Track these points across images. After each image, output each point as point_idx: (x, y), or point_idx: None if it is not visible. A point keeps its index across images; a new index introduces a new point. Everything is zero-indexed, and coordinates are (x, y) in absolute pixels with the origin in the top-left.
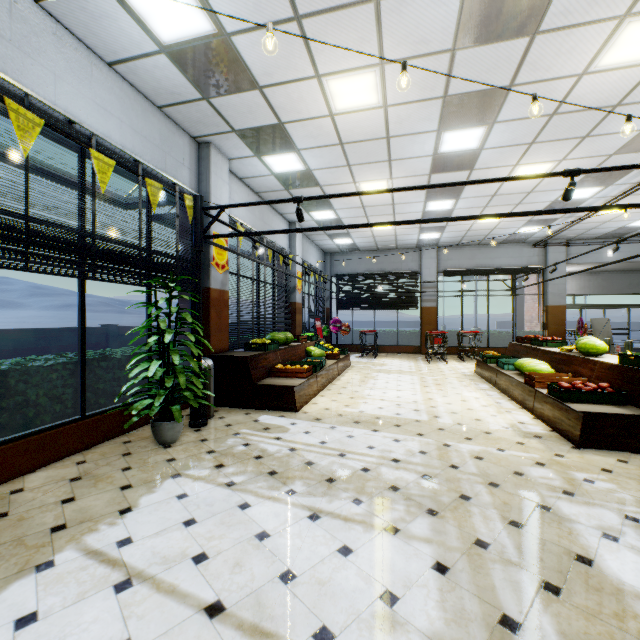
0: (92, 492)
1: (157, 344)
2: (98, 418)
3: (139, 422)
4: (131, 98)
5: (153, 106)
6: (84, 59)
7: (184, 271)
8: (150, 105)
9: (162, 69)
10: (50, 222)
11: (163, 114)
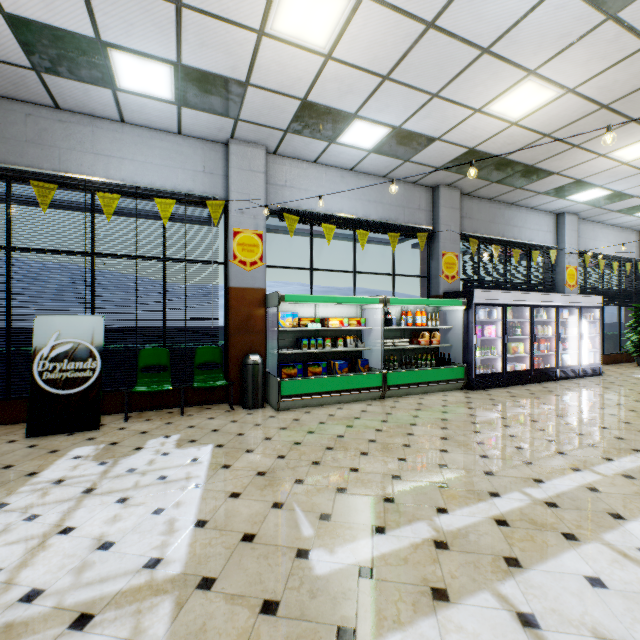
0: (630, 370)
1: (636, 329)
2: (608, 355)
3: (618, 361)
4: (616, 232)
5: (622, 229)
6: (605, 229)
7: (635, 297)
8: (621, 229)
9: (637, 221)
10: (602, 289)
11: (625, 229)
